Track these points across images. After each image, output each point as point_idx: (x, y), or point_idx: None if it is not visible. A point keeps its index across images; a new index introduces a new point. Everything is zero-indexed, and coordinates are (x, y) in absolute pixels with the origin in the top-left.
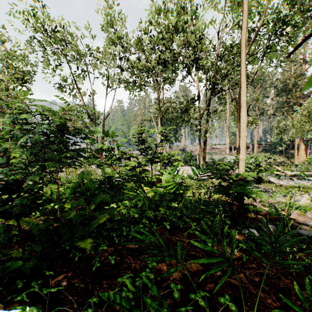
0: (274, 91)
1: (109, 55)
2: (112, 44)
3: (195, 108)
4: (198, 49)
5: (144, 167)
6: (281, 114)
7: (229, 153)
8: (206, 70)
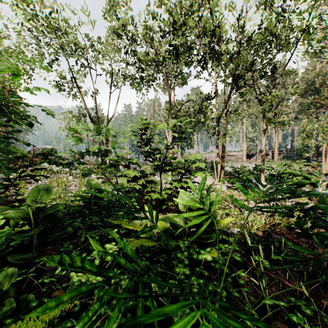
0: (298, 92)
1: (113, 48)
2: (116, 33)
3: (213, 107)
4: (215, 38)
5: (150, 177)
6: (306, 117)
7: (246, 160)
8: (226, 62)
